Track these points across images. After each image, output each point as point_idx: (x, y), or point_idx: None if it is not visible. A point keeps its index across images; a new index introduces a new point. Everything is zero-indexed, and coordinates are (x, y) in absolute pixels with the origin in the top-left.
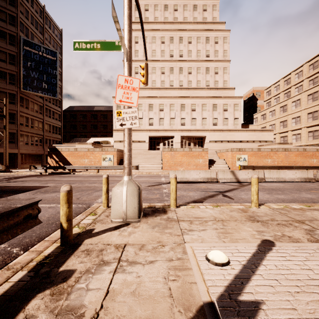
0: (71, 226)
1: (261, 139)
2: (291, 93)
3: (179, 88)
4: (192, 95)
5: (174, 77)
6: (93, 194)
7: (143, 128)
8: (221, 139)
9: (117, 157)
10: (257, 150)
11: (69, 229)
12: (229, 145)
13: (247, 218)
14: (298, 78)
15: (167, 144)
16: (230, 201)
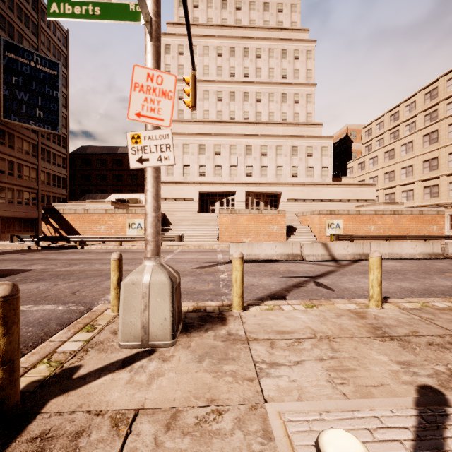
0: (12, 376)
1: (359, 198)
2: (400, 133)
3: (243, 123)
4: (261, 133)
5: (236, 106)
6: (103, 283)
7: (190, 180)
8: (303, 197)
9: None
10: (356, 213)
11: (7, 382)
12: (315, 206)
13: (371, 331)
14: (409, 112)
15: (226, 204)
16: (329, 293)
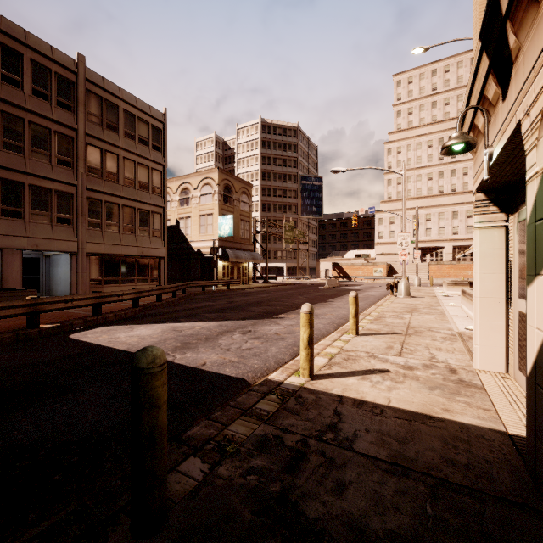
0: None
1: None
2: None
3: (450, 194)
4: (467, 199)
5: (444, 181)
6: None
7: None
8: None
9: (386, 270)
10: None
11: None
12: None
13: None
14: None
15: (435, 255)
16: None
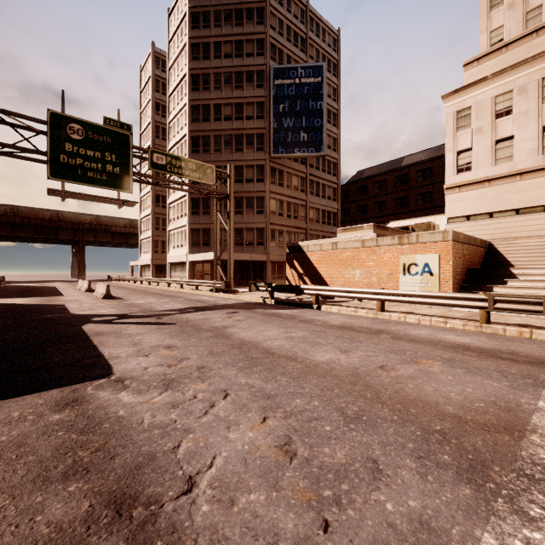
0: None
1: None
2: None
3: None
4: None
5: None
6: None
7: None
8: None
9: (453, 262)
10: None
11: None
12: None
13: None
14: None
15: None
16: None
